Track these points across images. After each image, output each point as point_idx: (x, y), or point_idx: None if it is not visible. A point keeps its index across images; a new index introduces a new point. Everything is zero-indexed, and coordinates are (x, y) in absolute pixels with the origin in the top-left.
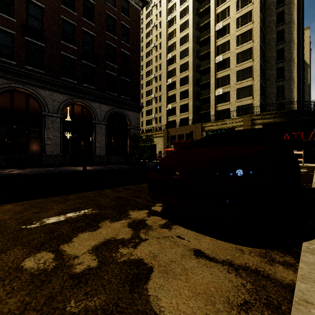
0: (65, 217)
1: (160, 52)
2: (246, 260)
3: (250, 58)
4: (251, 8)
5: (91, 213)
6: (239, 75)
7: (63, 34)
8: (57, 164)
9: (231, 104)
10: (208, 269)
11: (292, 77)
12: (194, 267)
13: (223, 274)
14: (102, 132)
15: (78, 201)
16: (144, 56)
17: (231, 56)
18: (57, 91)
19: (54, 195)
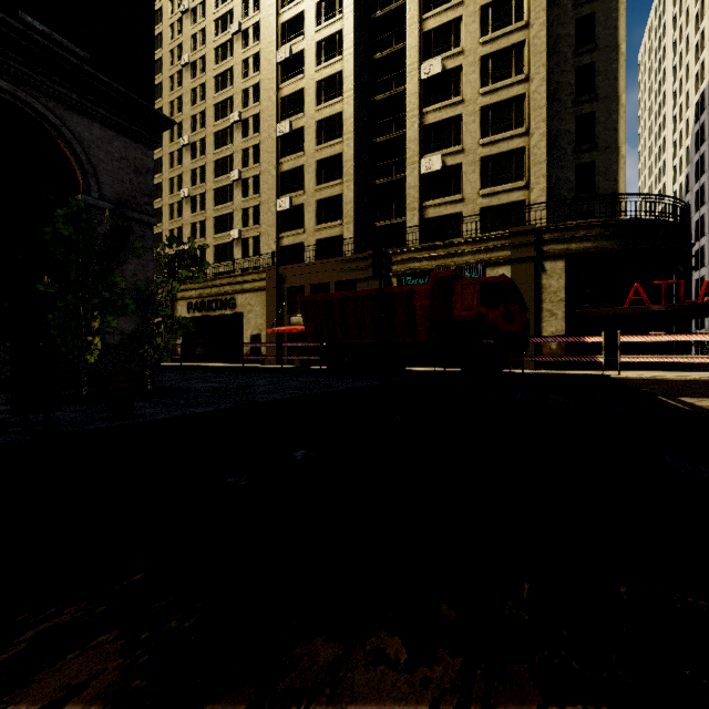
0: None
1: (256, 51)
2: None
3: (520, 73)
4: None
5: None
6: (488, 118)
7: None
8: None
9: (466, 200)
10: None
11: (614, 141)
12: None
13: None
14: None
15: None
16: (210, 58)
17: (466, 63)
18: None
19: None
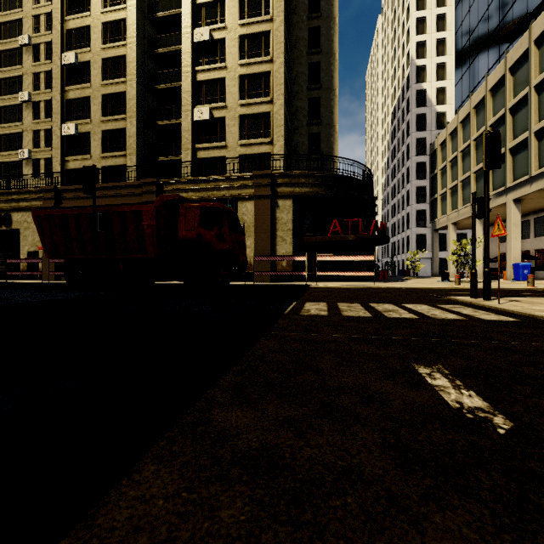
0: None
1: None
2: None
3: (267, 55)
4: None
5: None
6: (245, 85)
7: None
8: None
9: (229, 147)
10: None
11: (332, 120)
12: None
13: None
14: None
15: None
16: None
17: (229, 37)
18: None
19: None
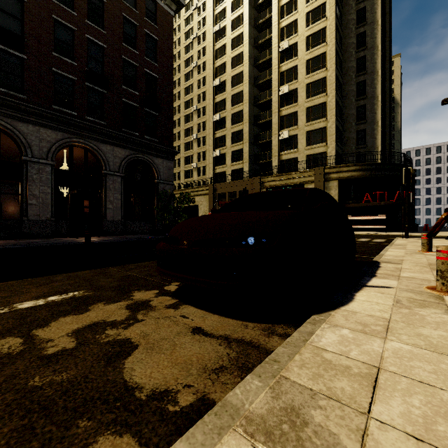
0: (46, 301)
1: (204, 75)
2: (245, 334)
3: (324, 92)
4: (325, 25)
5: (82, 296)
6: (309, 113)
7: (56, 42)
8: (47, 234)
9: (299, 151)
10: (200, 344)
11: (375, 119)
12: (185, 342)
13: (213, 347)
14: (116, 188)
15: (67, 282)
16: (182, 79)
17: (299, 87)
18: (47, 126)
19: (35, 276)
